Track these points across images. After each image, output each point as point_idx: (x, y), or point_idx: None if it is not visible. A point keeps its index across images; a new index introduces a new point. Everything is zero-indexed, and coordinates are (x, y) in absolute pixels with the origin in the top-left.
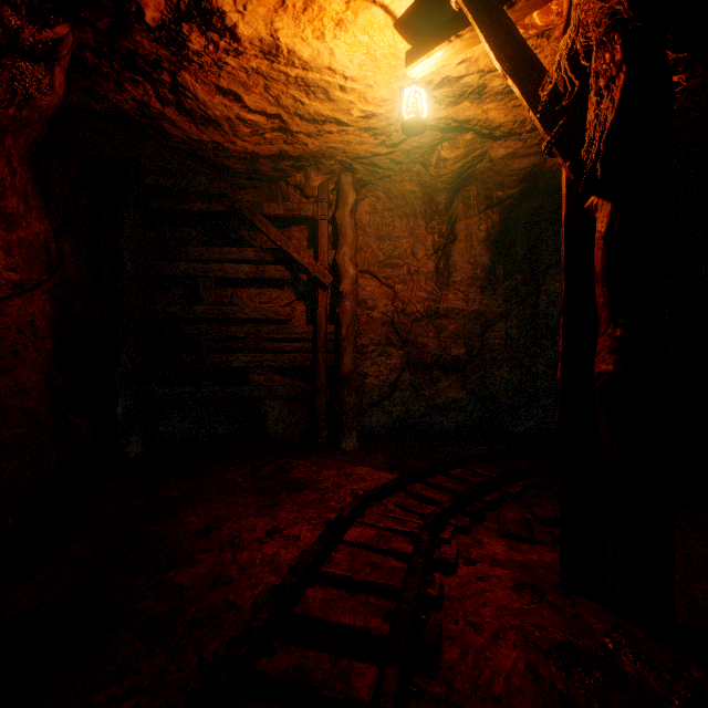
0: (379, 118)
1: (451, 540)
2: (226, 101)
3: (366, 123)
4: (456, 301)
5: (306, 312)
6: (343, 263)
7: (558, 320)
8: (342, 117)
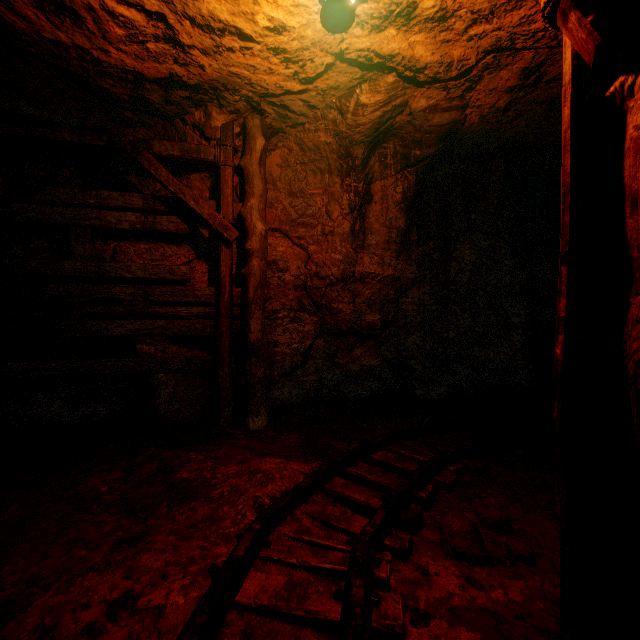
0: (291, 35)
1: (390, 576)
2: None
3: (275, 40)
4: (371, 265)
5: (209, 273)
6: (250, 217)
7: (467, 287)
8: (245, 26)
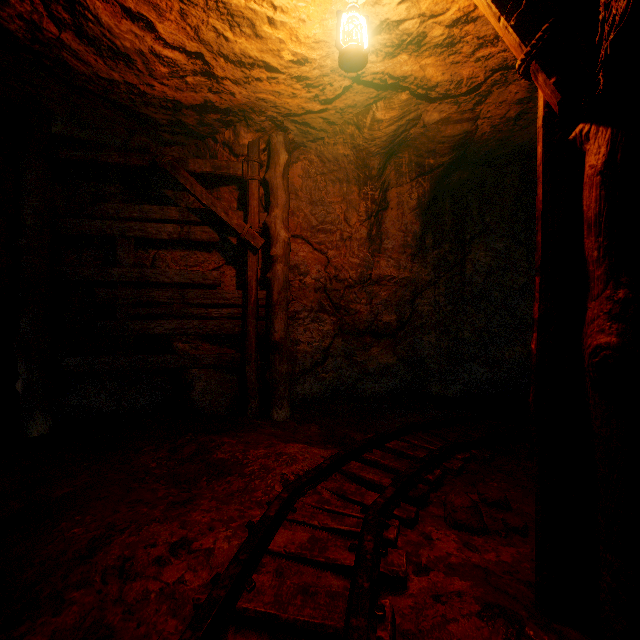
0: (313, 66)
1: (397, 538)
2: (135, 28)
3: (298, 70)
4: (388, 268)
5: (237, 277)
6: (274, 226)
7: (482, 288)
8: (271, 61)
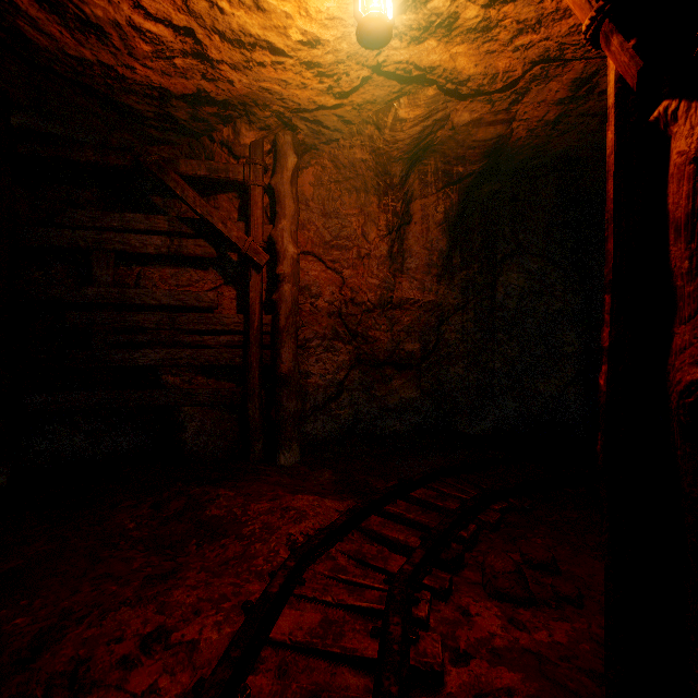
0: (326, 49)
1: (429, 615)
2: None
3: (309, 54)
4: (411, 290)
5: (237, 299)
6: (281, 240)
7: (514, 313)
8: (277, 41)
